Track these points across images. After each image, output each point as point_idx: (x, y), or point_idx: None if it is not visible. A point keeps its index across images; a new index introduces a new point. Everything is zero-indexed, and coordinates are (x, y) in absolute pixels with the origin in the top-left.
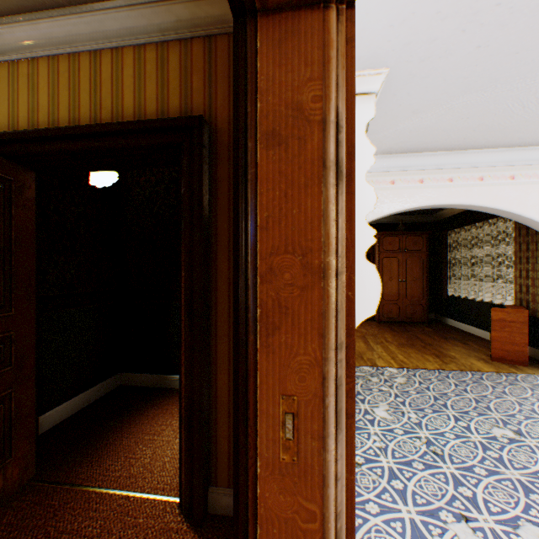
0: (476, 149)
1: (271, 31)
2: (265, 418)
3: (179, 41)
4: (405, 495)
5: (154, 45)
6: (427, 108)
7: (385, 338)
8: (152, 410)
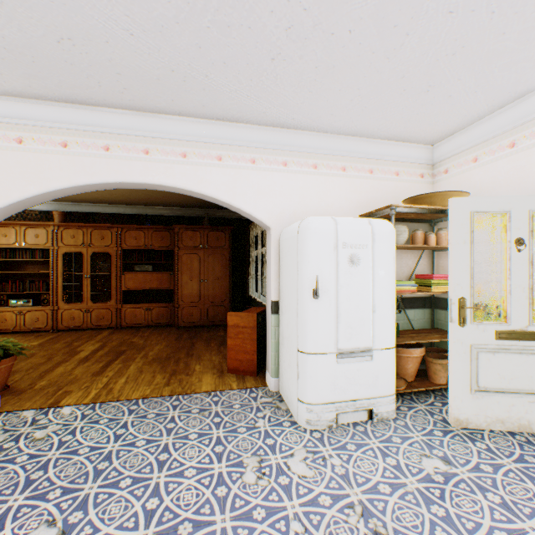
0: (170, 114)
1: None
2: None
3: None
4: None
5: None
6: None
7: (148, 352)
8: None
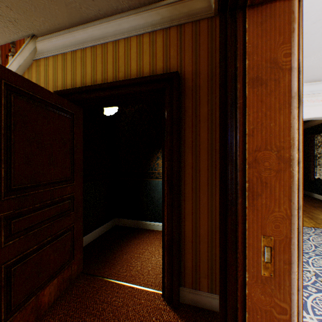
0: None
1: (255, 17)
2: (251, 249)
3: (162, 30)
4: (306, 307)
5: (148, 33)
6: (311, 53)
7: None
8: (135, 240)
